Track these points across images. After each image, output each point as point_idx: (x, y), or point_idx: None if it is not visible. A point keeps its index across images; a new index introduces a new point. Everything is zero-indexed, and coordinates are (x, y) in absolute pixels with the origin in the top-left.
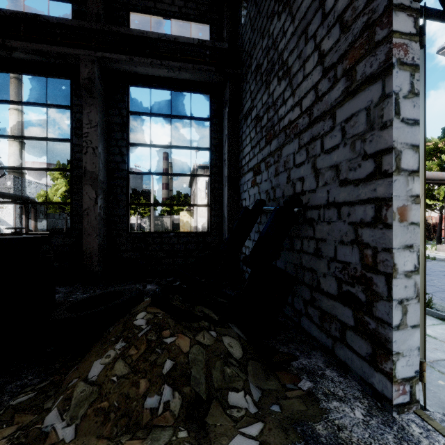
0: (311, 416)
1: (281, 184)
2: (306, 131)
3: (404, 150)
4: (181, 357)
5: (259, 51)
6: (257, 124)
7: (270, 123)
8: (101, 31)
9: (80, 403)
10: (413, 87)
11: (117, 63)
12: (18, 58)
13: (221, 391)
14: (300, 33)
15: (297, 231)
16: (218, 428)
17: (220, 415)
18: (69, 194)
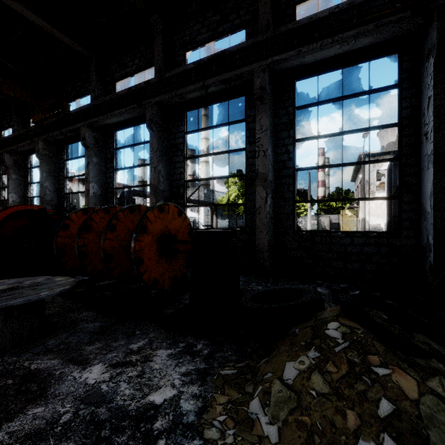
0: None
1: None
2: None
3: None
4: (405, 403)
5: None
6: None
7: None
8: (271, 38)
9: (279, 404)
10: None
11: (285, 62)
12: (211, 92)
13: None
14: None
15: None
16: None
17: None
18: (238, 198)
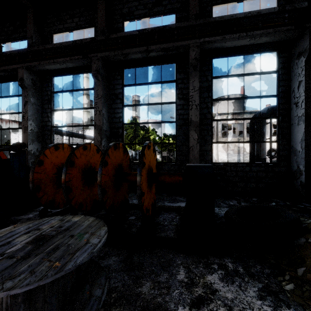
0: None
1: None
2: None
3: None
4: None
5: None
6: None
7: None
8: (202, 24)
9: None
10: None
11: (212, 43)
12: (150, 56)
13: None
14: None
15: None
16: None
17: None
18: (134, 138)
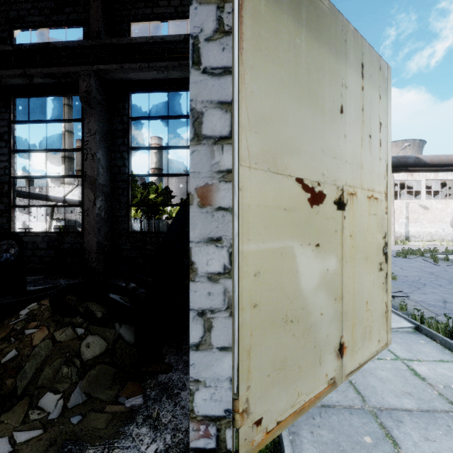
0: (96, 437)
1: None
2: None
3: (207, 111)
4: (26, 349)
5: None
6: None
7: None
8: (98, 46)
9: None
10: (221, 24)
11: (111, 73)
12: (39, 83)
13: (41, 390)
14: None
15: None
16: (0, 426)
17: (19, 413)
18: None
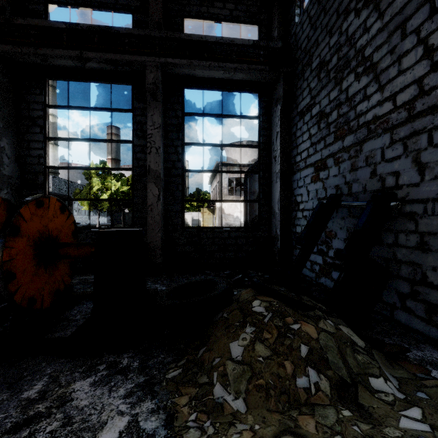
0: None
1: (361, 179)
2: (404, 125)
3: None
4: (313, 343)
5: (323, 48)
6: (321, 120)
7: (343, 119)
8: (164, 38)
9: (237, 379)
10: None
11: (177, 67)
12: (90, 68)
13: (361, 376)
14: (393, 28)
15: (389, 225)
16: (378, 410)
17: (370, 398)
18: (102, 192)
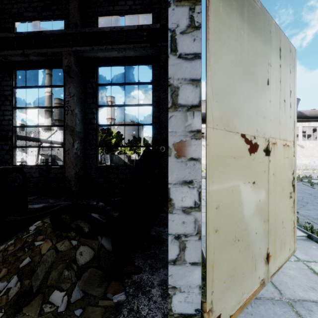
0: None
1: None
2: None
3: (181, 86)
4: (37, 257)
5: None
6: None
7: None
8: (75, 33)
9: None
10: (193, 21)
11: (85, 53)
12: (33, 60)
13: (50, 288)
14: None
15: None
16: (23, 317)
17: (36, 307)
18: None
